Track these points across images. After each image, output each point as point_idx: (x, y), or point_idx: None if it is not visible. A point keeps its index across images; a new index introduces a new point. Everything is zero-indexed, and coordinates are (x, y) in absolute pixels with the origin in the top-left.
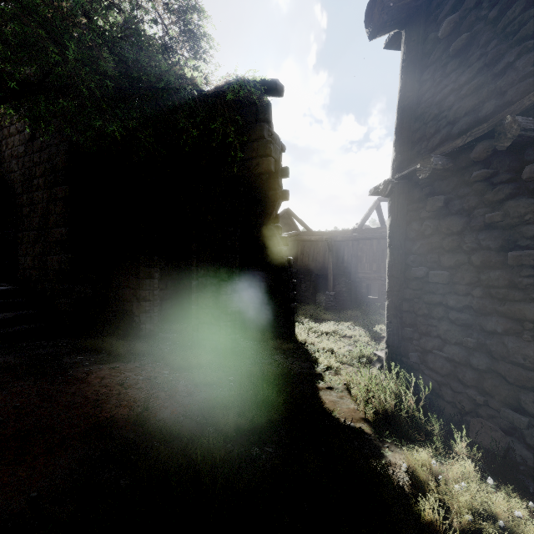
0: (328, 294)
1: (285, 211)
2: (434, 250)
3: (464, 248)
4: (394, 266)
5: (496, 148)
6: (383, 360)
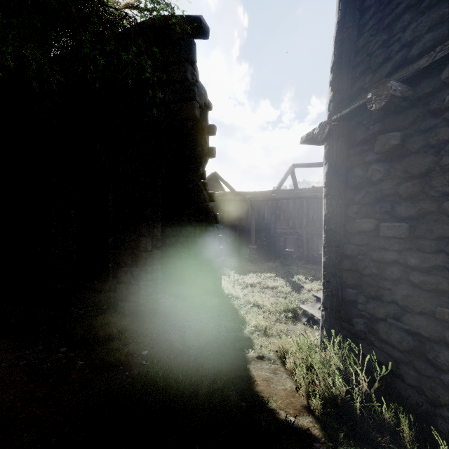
0: (251, 248)
1: (213, 174)
2: (385, 198)
3: (431, 193)
4: (332, 218)
5: None
6: (309, 314)
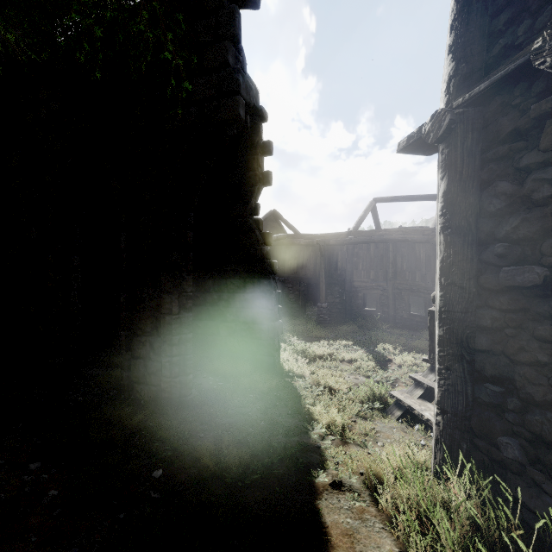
0: (320, 306)
1: (272, 213)
2: None
3: None
4: (456, 266)
5: None
6: (405, 406)
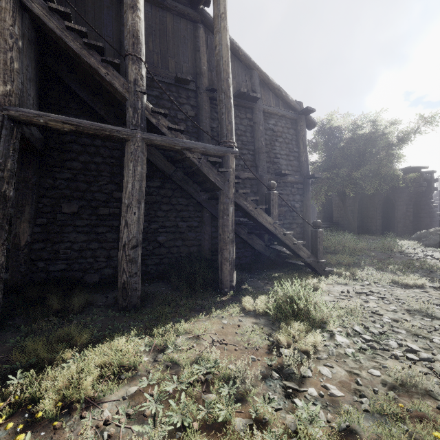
0: None
1: None
2: None
3: None
4: None
5: None
6: None
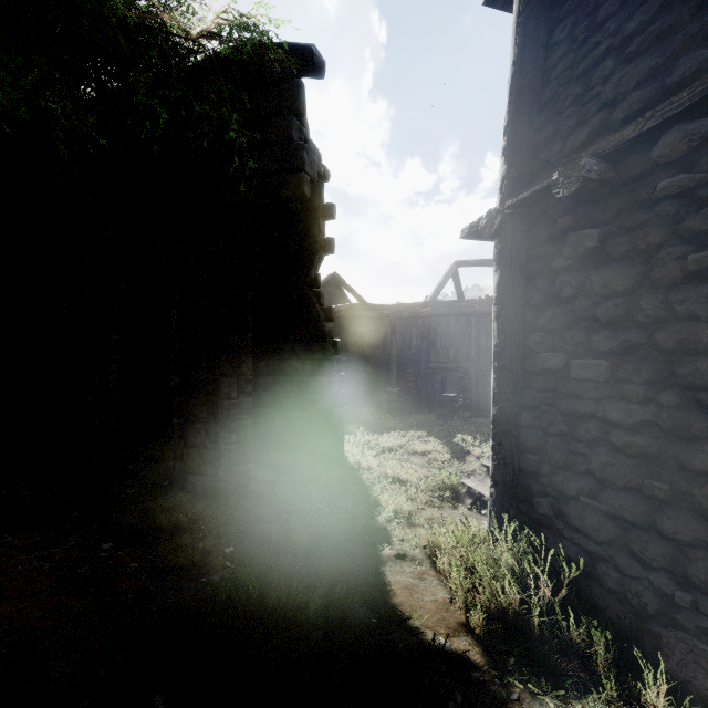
0: (390, 392)
1: (332, 277)
2: (578, 324)
3: (639, 318)
4: (505, 351)
5: (707, 133)
6: (476, 493)
